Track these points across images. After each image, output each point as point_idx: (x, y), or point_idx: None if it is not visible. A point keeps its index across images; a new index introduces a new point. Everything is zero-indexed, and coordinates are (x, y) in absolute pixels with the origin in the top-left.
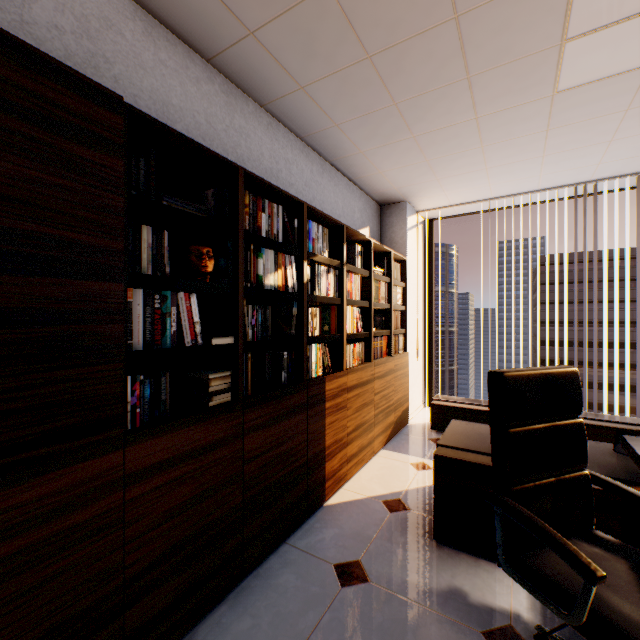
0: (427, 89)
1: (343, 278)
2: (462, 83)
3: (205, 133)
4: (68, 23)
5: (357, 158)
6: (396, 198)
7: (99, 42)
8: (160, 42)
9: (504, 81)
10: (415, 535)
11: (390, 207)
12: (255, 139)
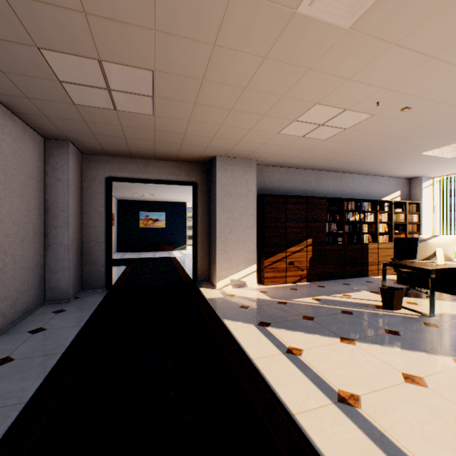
0: (399, 165)
1: (376, 215)
2: (410, 163)
3: (335, 188)
4: (314, 182)
5: (386, 174)
6: (414, 176)
7: (318, 182)
8: (327, 175)
9: (425, 160)
10: (391, 282)
11: (413, 179)
12: (347, 182)
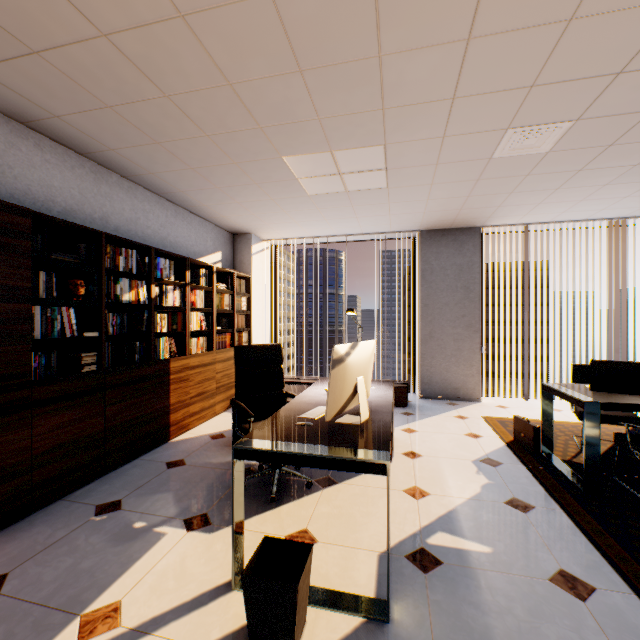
0: (235, 184)
1: (187, 293)
2: (254, 185)
3: (79, 201)
4: None
5: (203, 208)
6: (243, 231)
7: (5, 157)
8: (46, 149)
9: (278, 187)
10: (223, 446)
11: (240, 236)
12: (118, 199)
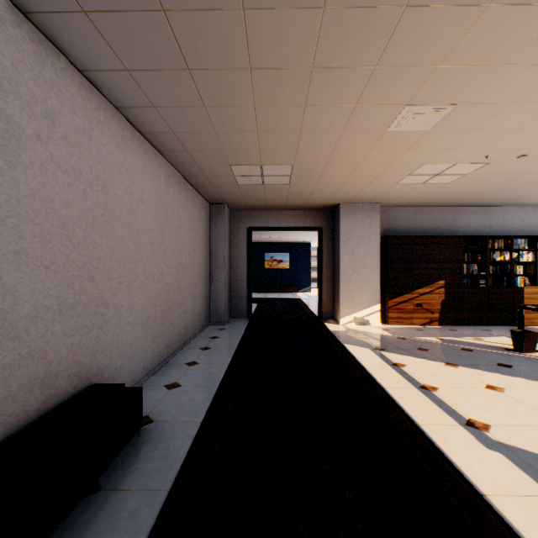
0: None
1: (536, 254)
2: None
3: (478, 224)
4: (450, 219)
5: None
6: None
7: (455, 219)
8: (467, 210)
9: None
10: None
11: None
12: (496, 217)
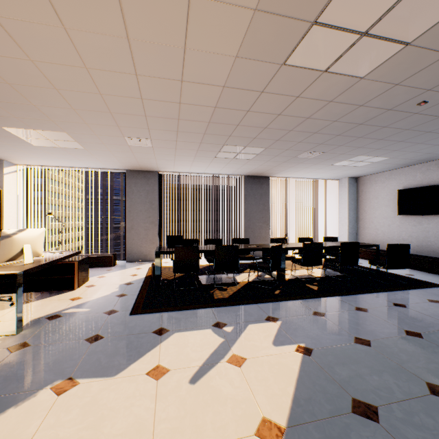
0: None
1: None
2: None
3: None
4: None
5: None
6: None
7: None
8: None
9: (9, 139)
10: None
11: None
12: None
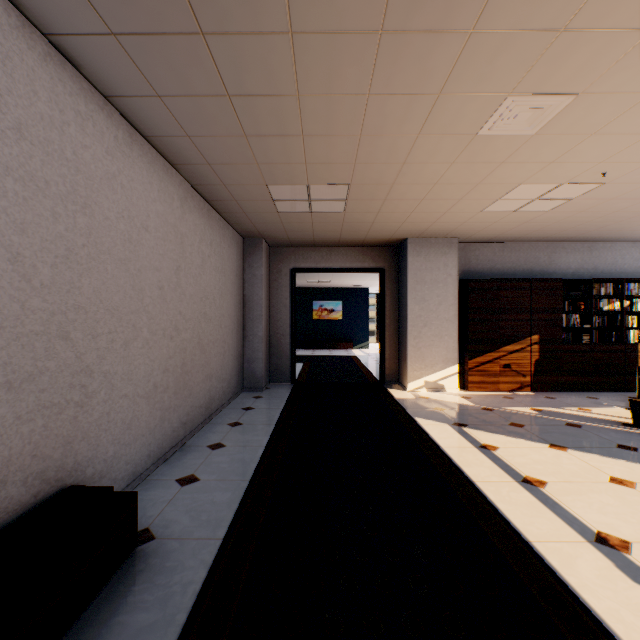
0: None
1: None
2: None
3: (580, 264)
4: (545, 258)
5: None
6: None
7: (551, 258)
8: (566, 247)
9: None
10: None
11: None
12: (602, 255)
